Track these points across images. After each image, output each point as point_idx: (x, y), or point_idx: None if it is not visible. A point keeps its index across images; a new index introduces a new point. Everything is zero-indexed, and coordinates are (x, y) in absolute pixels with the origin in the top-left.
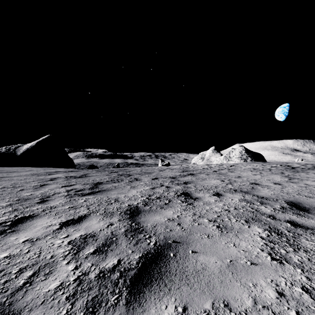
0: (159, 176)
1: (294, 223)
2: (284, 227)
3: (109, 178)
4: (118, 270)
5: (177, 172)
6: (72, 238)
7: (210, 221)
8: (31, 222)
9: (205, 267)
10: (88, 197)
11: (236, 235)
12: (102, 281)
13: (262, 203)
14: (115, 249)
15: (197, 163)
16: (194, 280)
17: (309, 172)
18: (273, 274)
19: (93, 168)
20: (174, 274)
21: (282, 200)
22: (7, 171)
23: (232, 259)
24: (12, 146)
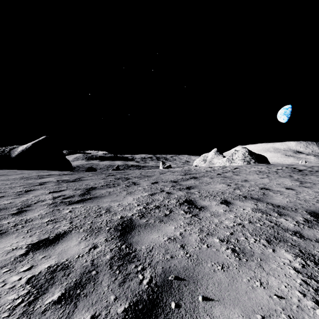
0: (159, 180)
1: None
2: None
3: (104, 182)
4: None
5: (179, 175)
6: (36, 272)
7: (222, 241)
8: None
9: None
10: (75, 206)
11: (259, 265)
12: None
13: (280, 214)
14: (91, 294)
15: (199, 165)
16: None
17: None
18: None
19: (92, 171)
20: None
21: (303, 210)
22: None
23: (264, 314)
24: (7, 148)
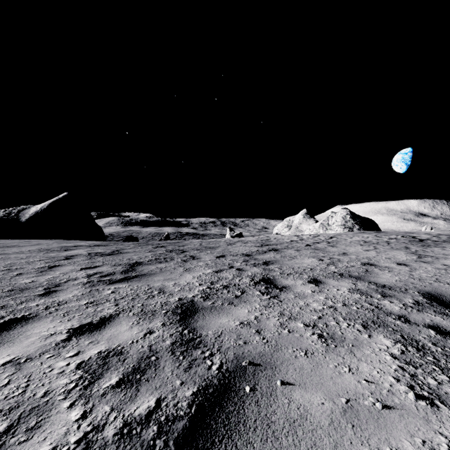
0: (226, 253)
1: (440, 330)
2: (426, 336)
3: (152, 256)
4: (156, 421)
5: (254, 246)
6: (85, 357)
7: (308, 326)
8: (24, 328)
9: (306, 413)
10: (118, 286)
11: (350, 351)
12: (125, 444)
13: (385, 295)
14: (153, 379)
15: (282, 233)
16: (287, 441)
17: (446, 247)
18: (424, 429)
19: (132, 241)
20: (253, 429)
21: (415, 290)
22: (3, 245)
23: (349, 398)
24: (14, 209)
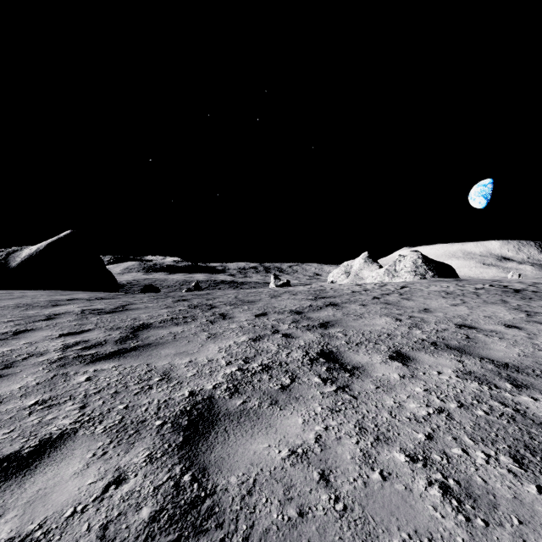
0: (269, 310)
1: None
2: None
3: (168, 314)
4: None
5: (305, 299)
6: None
7: (414, 459)
8: None
9: None
10: (102, 367)
11: None
12: None
13: (517, 384)
14: None
15: (338, 281)
16: None
17: None
18: None
19: (151, 291)
20: None
21: None
22: None
23: None
24: (2, 251)
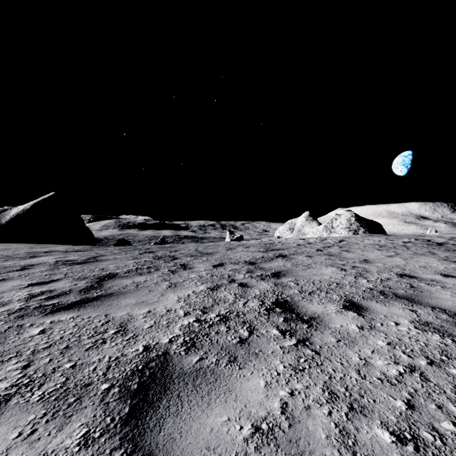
0: (226, 261)
1: None
2: None
3: (134, 264)
4: None
5: (257, 251)
6: None
7: (401, 439)
8: None
9: None
10: (59, 318)
11: None
12: None
13: None
14: None
15: (283, 236)
16: None
17: None
18: None
19: (124, 244)
20: None
21: None
22: None
23: None
24: None
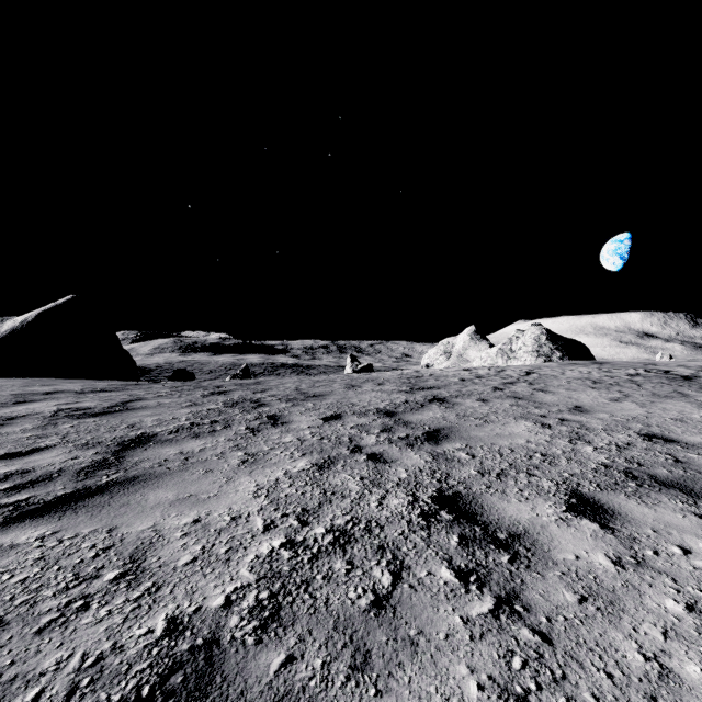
0: (345, 409)
1: None
2: None
3: (189, 416)
4: None
5: (397, 391)
6: None
7: None
8: None
9: None
10: (15, 537)
11: None
12: None
13: None
14: None
15: (435, 365)
16: None
17: None
18: None
19: (183, 378)
20: None
21: None
22: None
23: None
24: None
